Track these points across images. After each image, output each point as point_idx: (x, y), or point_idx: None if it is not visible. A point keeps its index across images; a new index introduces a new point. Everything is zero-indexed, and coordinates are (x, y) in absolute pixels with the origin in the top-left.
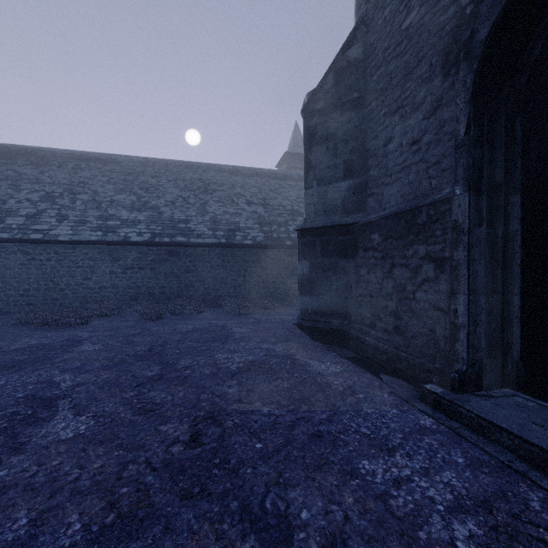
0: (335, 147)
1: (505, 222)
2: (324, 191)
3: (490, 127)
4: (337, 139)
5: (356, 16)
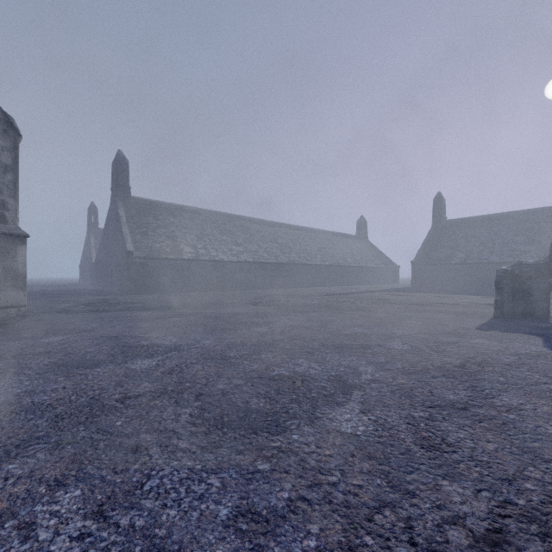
0: None
1: None
2: None
3: None
4: None
5: None
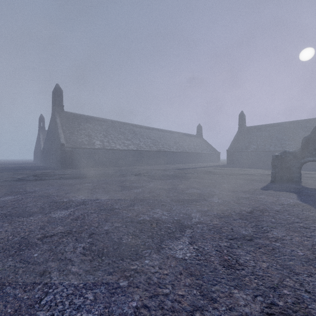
0: None
1: None
2: None
3: None
4: None
5: None
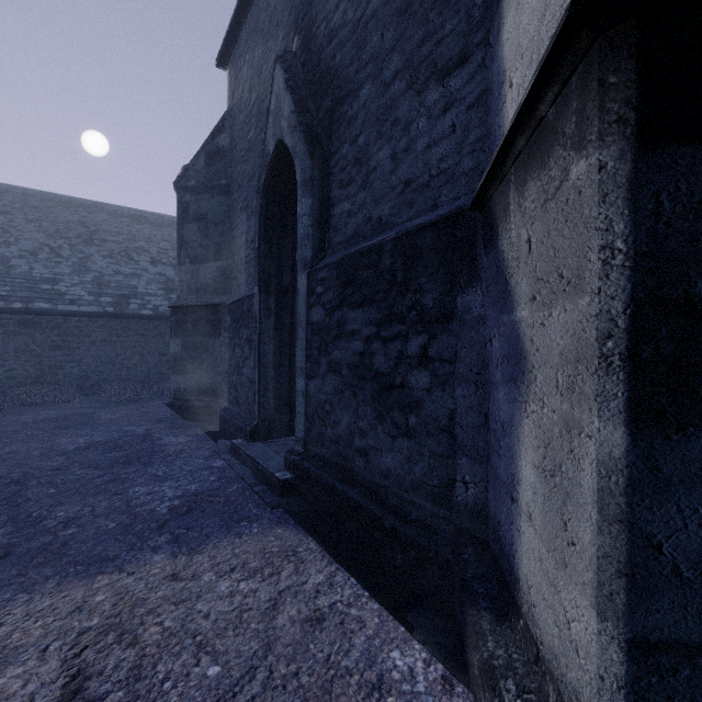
0: (206, 228)
1: (292, 315)
2: (197, 269)
3: (278, 244)
4: (209, 220)
5: (228, 104)
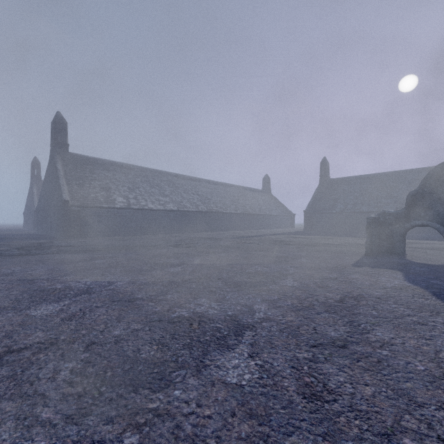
0: None
1: None
2: None
3: None
4: None
5: None
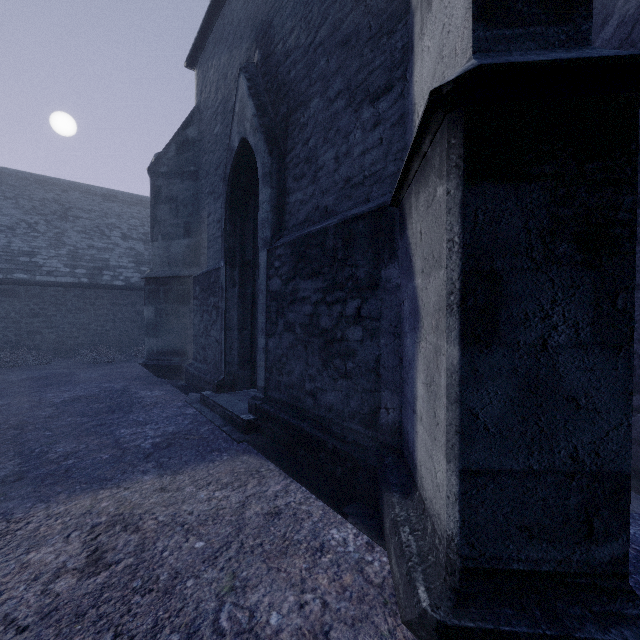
0: (177, 209)
1: (254, 285)
2: (168, 245)
3: (242, 225)
4: (179, 202)
5: (196, 101)
